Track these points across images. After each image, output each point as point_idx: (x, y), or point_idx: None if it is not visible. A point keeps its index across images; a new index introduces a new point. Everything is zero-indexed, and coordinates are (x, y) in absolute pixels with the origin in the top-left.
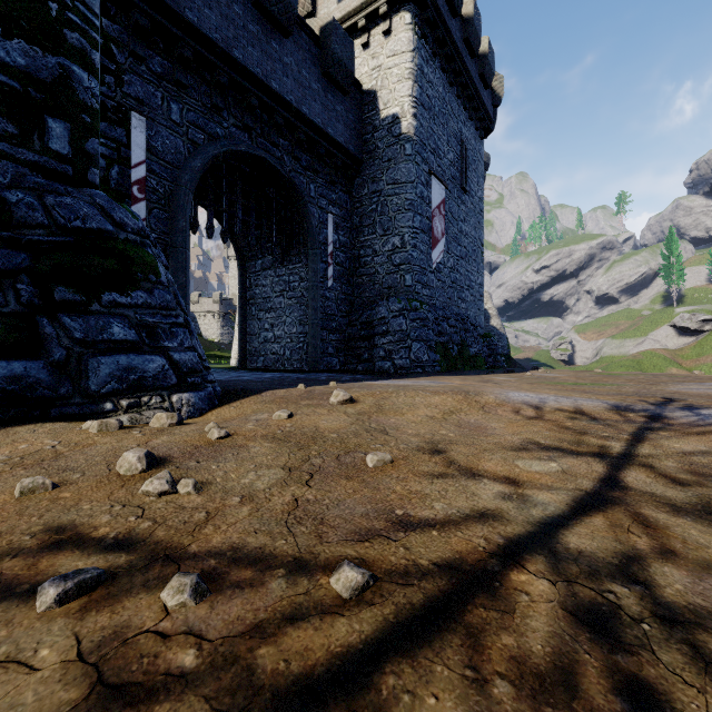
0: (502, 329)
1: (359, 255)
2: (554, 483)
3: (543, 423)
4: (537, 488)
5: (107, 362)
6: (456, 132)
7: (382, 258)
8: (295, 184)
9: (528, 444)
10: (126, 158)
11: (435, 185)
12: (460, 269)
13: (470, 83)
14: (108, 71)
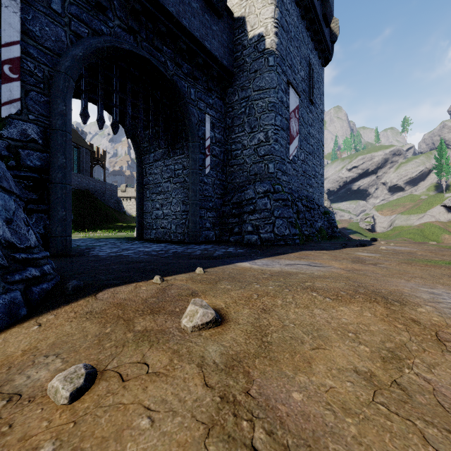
0: (330, 208)
1: (231, 149)
2: None
3: None
4: None
5: None
6: (306, 56)
7: (249, 151)
8: (177, 85)
9: None
10: None
11: (291, 93)
12: (308, 162)
13: (316, 19)
14: None
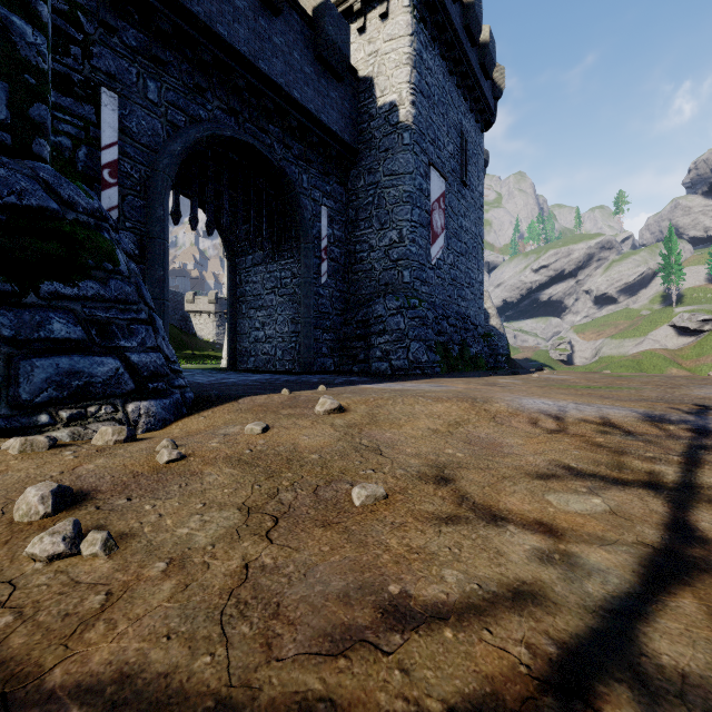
0: (501, 329)
1: (355, 250)
2: (606, 532)
3: (568, 438)
4: (585, 542)
5: (43, 365)
6: (456, 124)
7: (378, 253)
8: (286, 173)
9: (557, 468)
10: (95, 138)
11: (434, 177)
12: (460, 266)
13: (470, 73)
14: (74, 42)
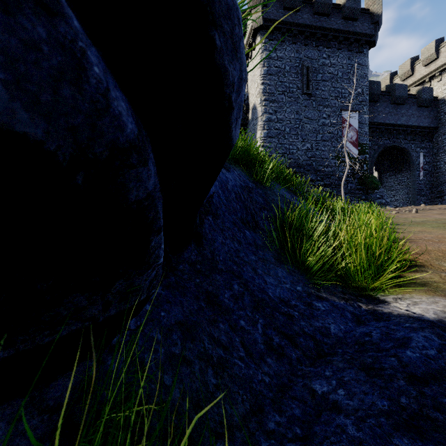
0: None
1: (436, 164)
2: None
3: None
4: None
5: (377, 200)
6: None
7: None
8: (405, 148)
9: None
10: None
11: None
12: None
13: None
14: None
